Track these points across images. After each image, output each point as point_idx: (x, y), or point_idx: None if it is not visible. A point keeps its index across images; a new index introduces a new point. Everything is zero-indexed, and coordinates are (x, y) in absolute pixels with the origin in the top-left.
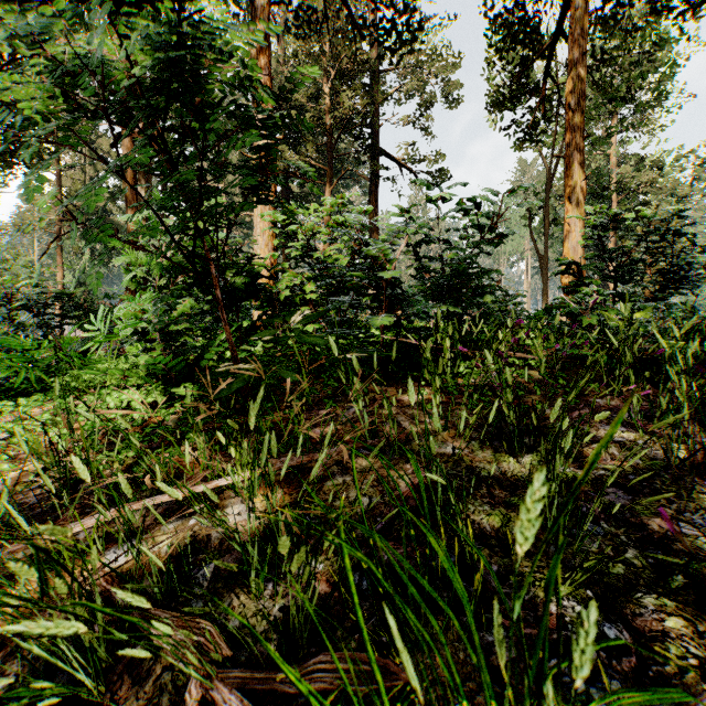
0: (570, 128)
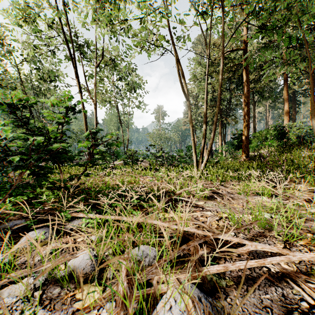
0: None
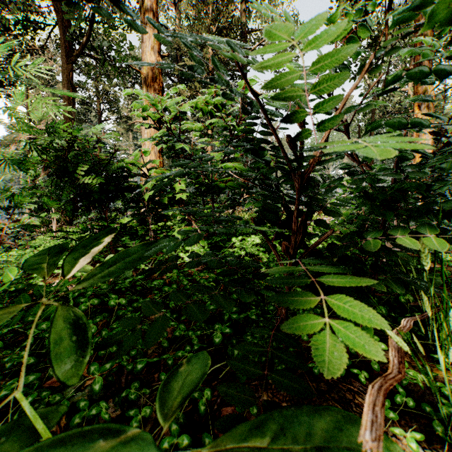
0: (421, 43)
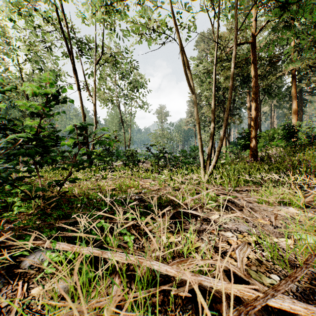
0: None
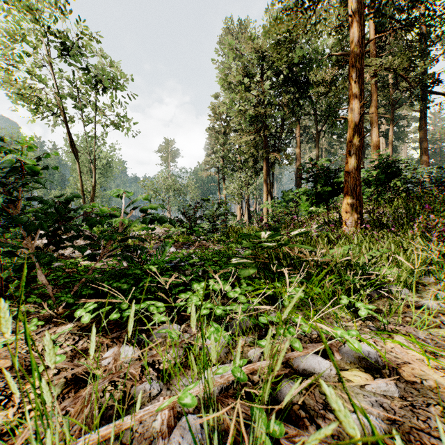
0: None
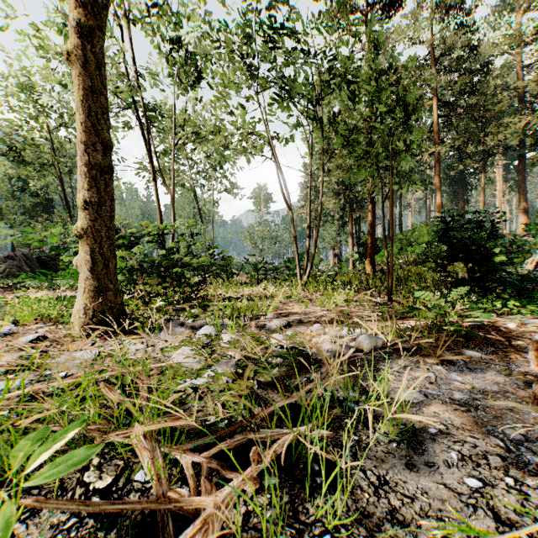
0: None
